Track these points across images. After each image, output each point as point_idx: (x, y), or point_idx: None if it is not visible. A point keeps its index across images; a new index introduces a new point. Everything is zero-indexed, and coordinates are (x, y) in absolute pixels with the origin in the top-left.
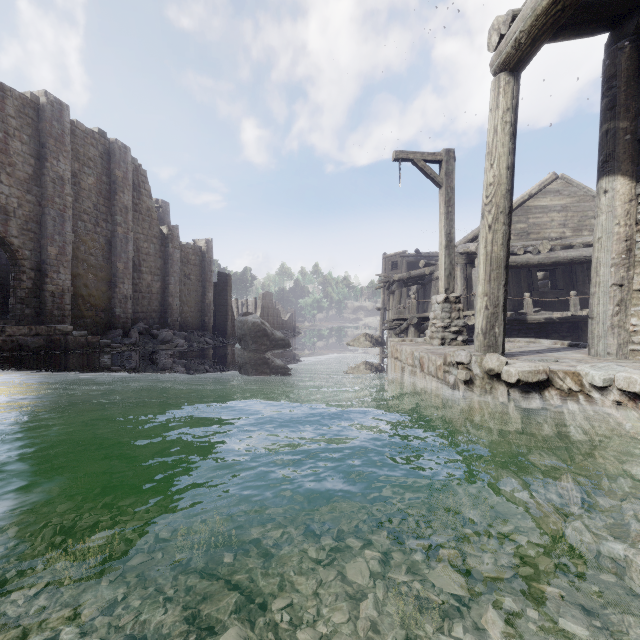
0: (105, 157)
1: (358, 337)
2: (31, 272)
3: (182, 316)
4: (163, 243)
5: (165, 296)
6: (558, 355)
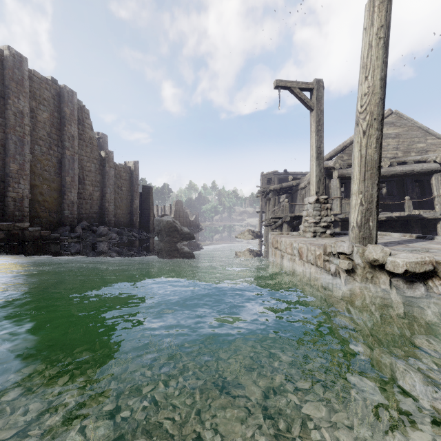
0: (56, 98)
1: (243, 232)
2: None
3: (116, 217)
4: (101, 163)
5: (103, 202)
6: (420, 246)
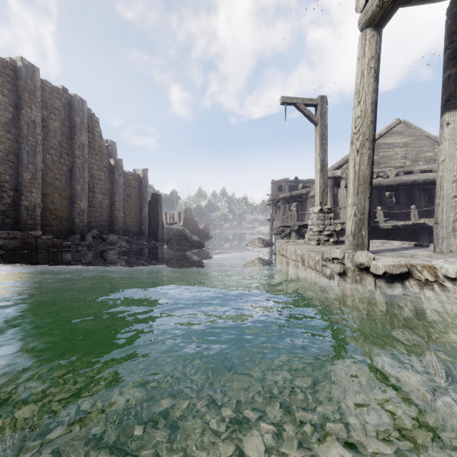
0: (67, 107)
1: (253, 240)
2: (10, 191)
3: (125, 225)
4: (111, 171)
5: (112, 210)
6: (410, 252)
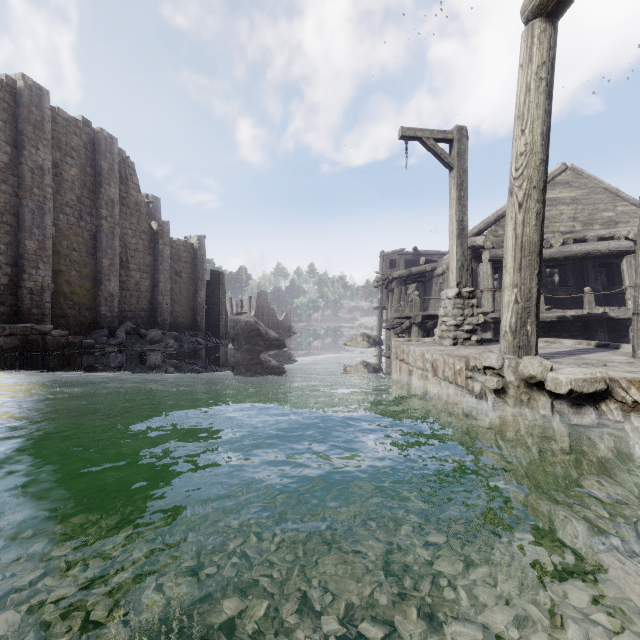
0: (89, 147)
1: (355, 337)
2: (7, 267)
3: (173, 315)
4: (152, 239)
5: (155, 294)
6: (597, 357)
